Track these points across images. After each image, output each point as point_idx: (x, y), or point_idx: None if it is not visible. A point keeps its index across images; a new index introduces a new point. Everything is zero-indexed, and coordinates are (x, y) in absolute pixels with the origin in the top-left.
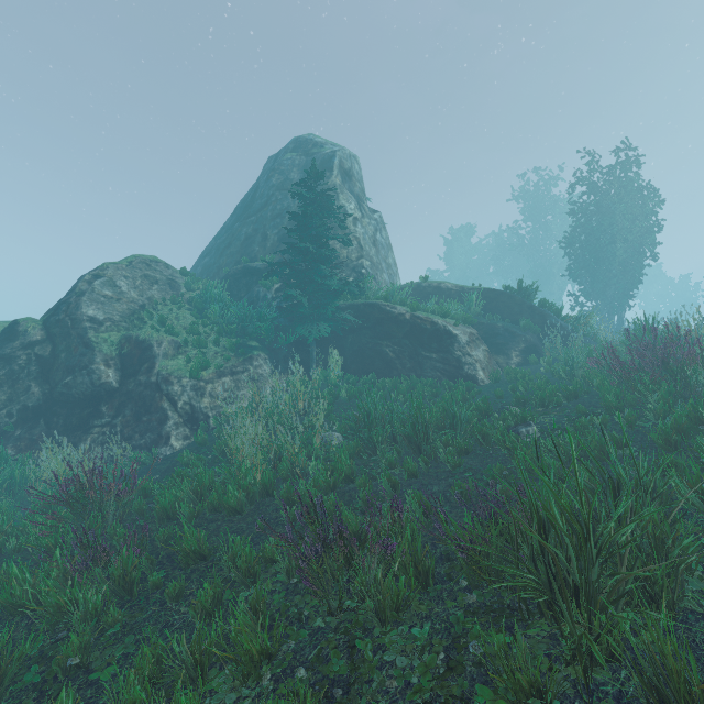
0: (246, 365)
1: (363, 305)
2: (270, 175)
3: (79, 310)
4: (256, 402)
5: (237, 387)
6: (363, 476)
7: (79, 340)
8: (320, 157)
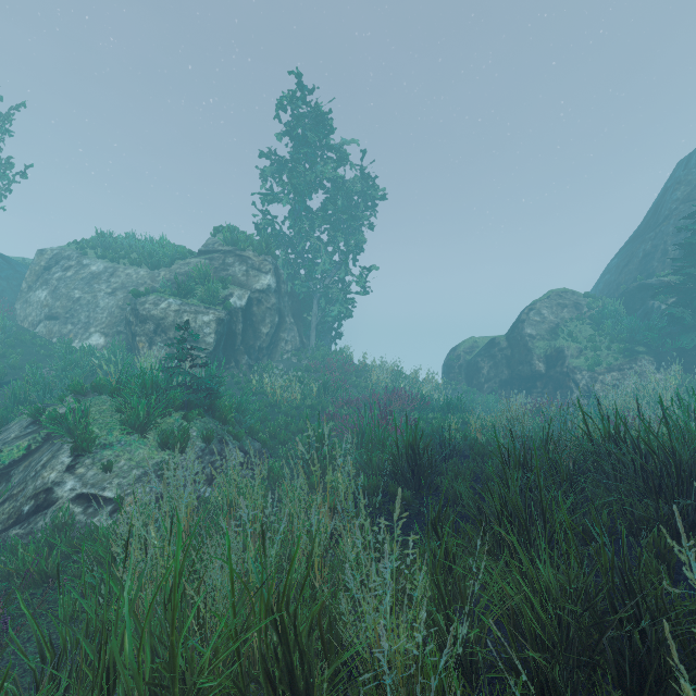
0: (631, 364)
1: None
2: (673, 189)
3: (523, 331)
4: (637, 389)
5: (622, 379)
6: None
7: (524, 347)
8: None
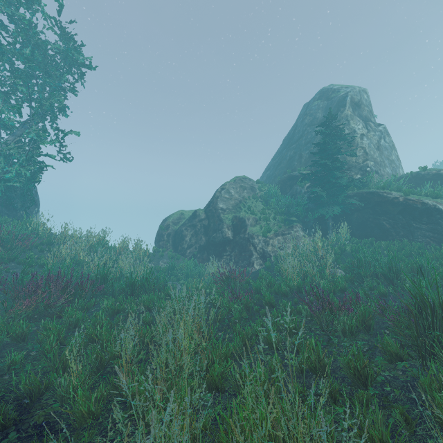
0: (290, 230)
1: (365, 193)
2: (303, 118)
3: (217, 205)
4: (295, 250)
5: (284, 242)
6: (350, 290)
7: (217, 218)
8: (336, 99)
